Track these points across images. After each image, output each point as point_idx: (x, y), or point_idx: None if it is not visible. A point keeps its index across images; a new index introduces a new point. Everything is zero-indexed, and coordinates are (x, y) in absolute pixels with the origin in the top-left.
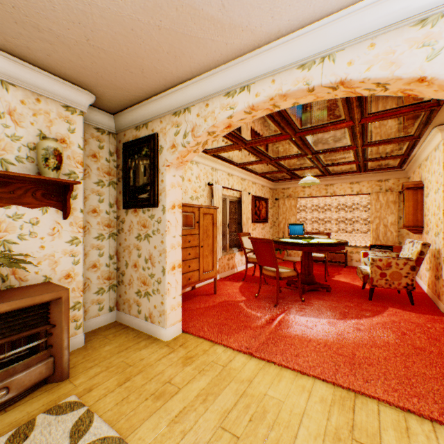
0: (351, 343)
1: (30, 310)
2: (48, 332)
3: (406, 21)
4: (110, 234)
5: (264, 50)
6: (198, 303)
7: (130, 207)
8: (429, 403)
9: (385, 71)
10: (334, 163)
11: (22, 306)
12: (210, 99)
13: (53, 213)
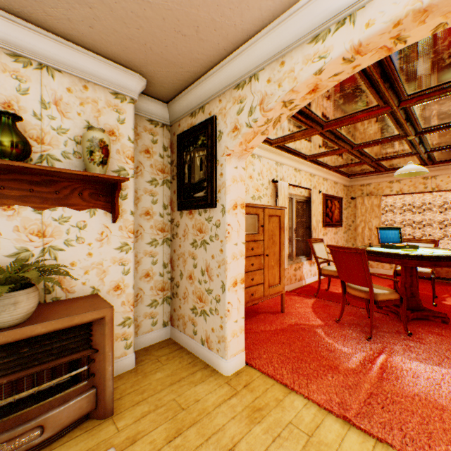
0: None
1: (70, 330)
2: (90, 358)
3: None
4: (164, 239)
5: None
6: (262, 324)
7: (184, 209)
8: None
9: None
10: (446, 145)
11: (59, 328)
12: (287, 54)
13: (101, 215)
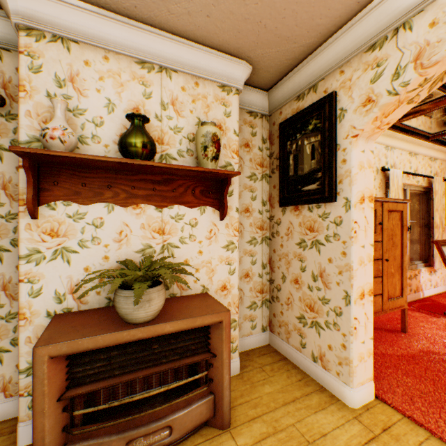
0: None
1: (190, 331)
2: (208, 361)
3: None
4: (262, 237)
5: None
6: (380, 344)
7: (288, 204)
8: None
9: None
10: None
11: (183, 328)
12: None
13: (210, 213)
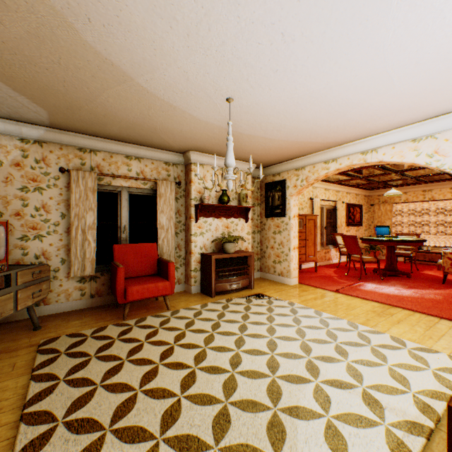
0: (405, 296)
1: (242, 258)
2: (247, 268)
3: (406, 140)
4: (257, 231)
5: (343, 146)
6: (305, 275)
7: (269, 217)
8: (432, 312)
9: (398, 159)
10: (422, 175)
11: (242, 256)
12: (315, 164)
13: (242, 220)
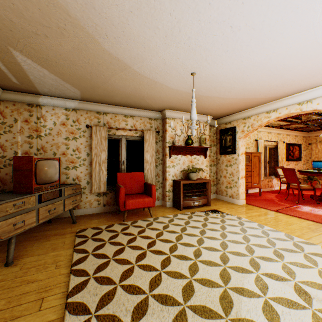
0: None
1: (202, 184)
2: (205, 191)
3: None
4: (213, 164)
5: (282, 100)
6: (250, 198)
7: (222, 154)
8: None
9: None
10: None
11: (202, 182)
12: (259, 114)
13: (202, 157)
